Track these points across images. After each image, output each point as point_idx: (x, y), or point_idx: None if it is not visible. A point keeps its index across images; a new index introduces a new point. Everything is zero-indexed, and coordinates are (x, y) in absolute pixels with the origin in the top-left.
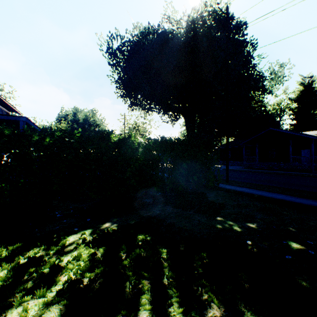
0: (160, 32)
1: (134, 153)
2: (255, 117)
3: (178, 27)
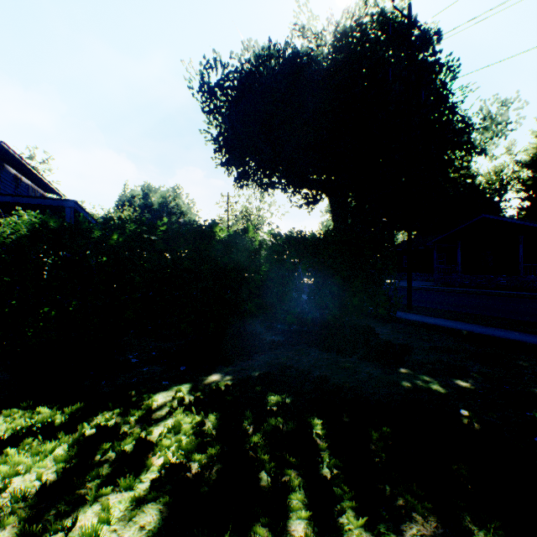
0: (288, 54)
1: (253, 259)
2: (454, 195)
3: (319, 44)
